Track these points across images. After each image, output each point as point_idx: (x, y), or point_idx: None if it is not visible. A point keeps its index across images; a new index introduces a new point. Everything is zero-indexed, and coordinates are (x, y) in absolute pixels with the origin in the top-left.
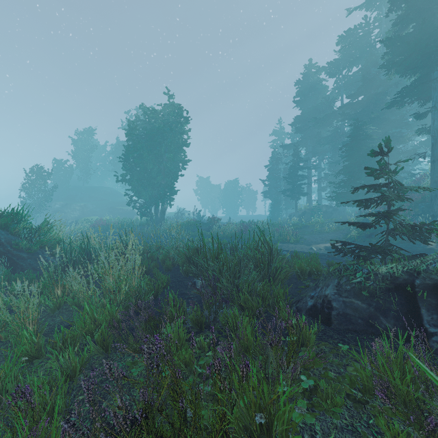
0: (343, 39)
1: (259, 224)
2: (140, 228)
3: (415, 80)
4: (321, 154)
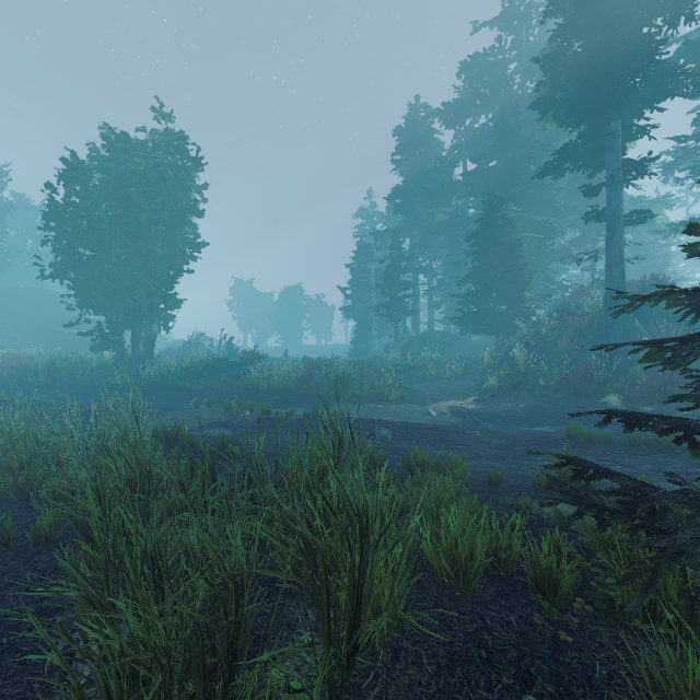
0: (468, 68)
1: (335, 365)
2: (99, 373)
3: (582, 133)
4: (434, 250)
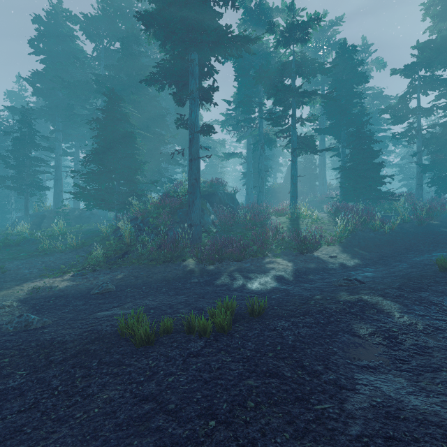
0: None
1: None
2: None
3: (174, 55)
4: (79, 139)
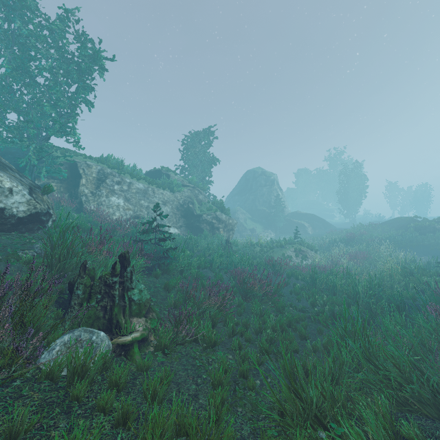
0: None
1: None
2: (344, 223)
3: None
4: None
